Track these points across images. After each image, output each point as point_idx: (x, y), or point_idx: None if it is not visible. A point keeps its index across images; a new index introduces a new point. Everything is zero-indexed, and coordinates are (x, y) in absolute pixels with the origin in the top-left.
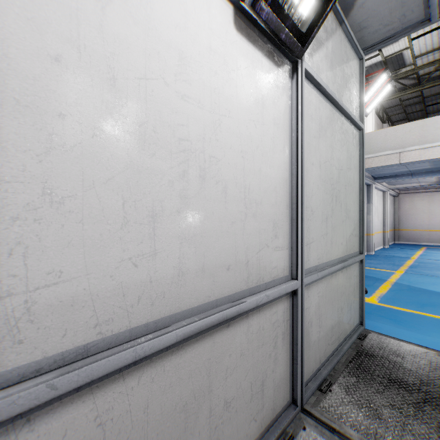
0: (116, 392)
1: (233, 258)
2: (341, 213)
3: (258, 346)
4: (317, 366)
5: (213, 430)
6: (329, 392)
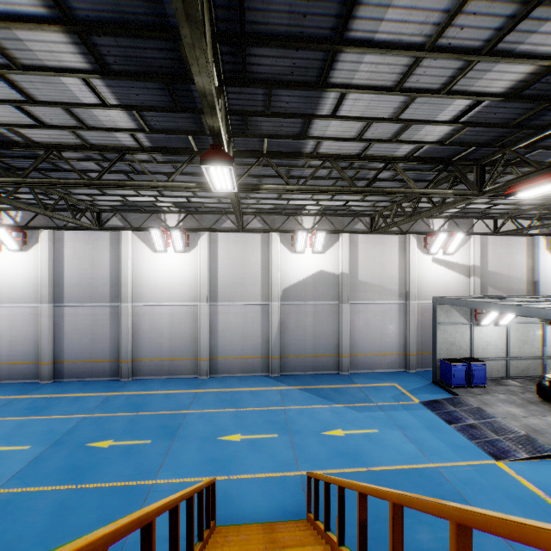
0: None
1: None
2: None
3: None
4: None
5: None
6: None
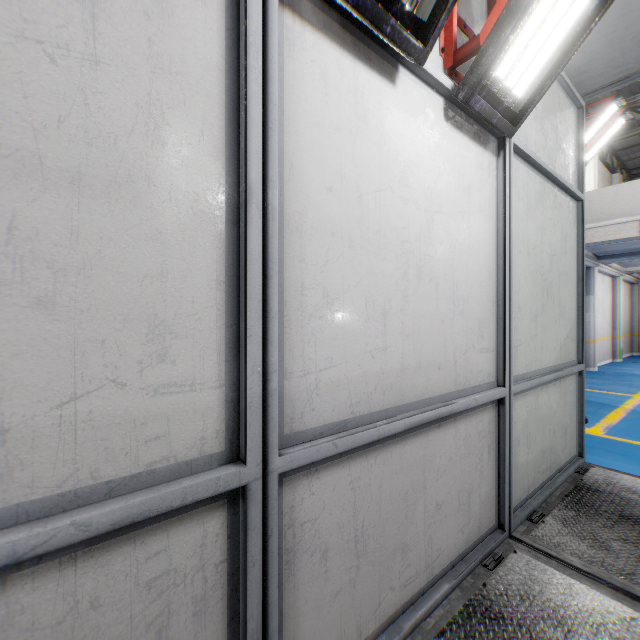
0: (362, 465)
1: (443, 358)
2: (553, 310)
3: (464, 454)
4: (525, 494)
5: (427, 527)
6: (542, 523)
